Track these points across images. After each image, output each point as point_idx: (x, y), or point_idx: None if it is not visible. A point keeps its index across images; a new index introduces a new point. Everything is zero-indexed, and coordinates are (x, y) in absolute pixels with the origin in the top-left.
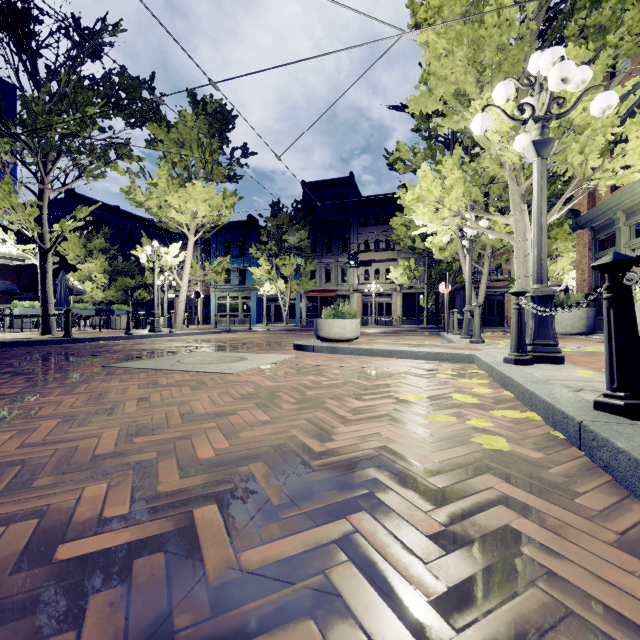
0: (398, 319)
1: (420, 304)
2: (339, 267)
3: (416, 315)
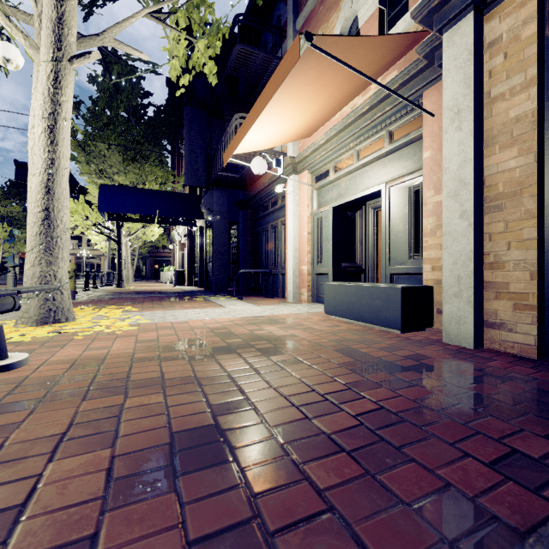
0: (104, 275)
1: None
2: None
3: None
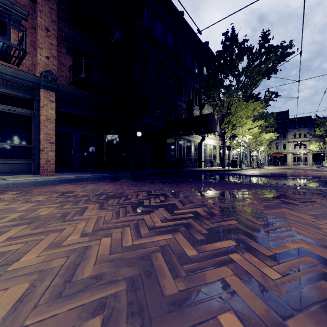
0: (313, 163)
1: (321, 157)
2: (282, 144)
3: (319, 161)
